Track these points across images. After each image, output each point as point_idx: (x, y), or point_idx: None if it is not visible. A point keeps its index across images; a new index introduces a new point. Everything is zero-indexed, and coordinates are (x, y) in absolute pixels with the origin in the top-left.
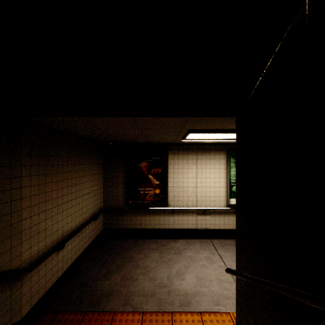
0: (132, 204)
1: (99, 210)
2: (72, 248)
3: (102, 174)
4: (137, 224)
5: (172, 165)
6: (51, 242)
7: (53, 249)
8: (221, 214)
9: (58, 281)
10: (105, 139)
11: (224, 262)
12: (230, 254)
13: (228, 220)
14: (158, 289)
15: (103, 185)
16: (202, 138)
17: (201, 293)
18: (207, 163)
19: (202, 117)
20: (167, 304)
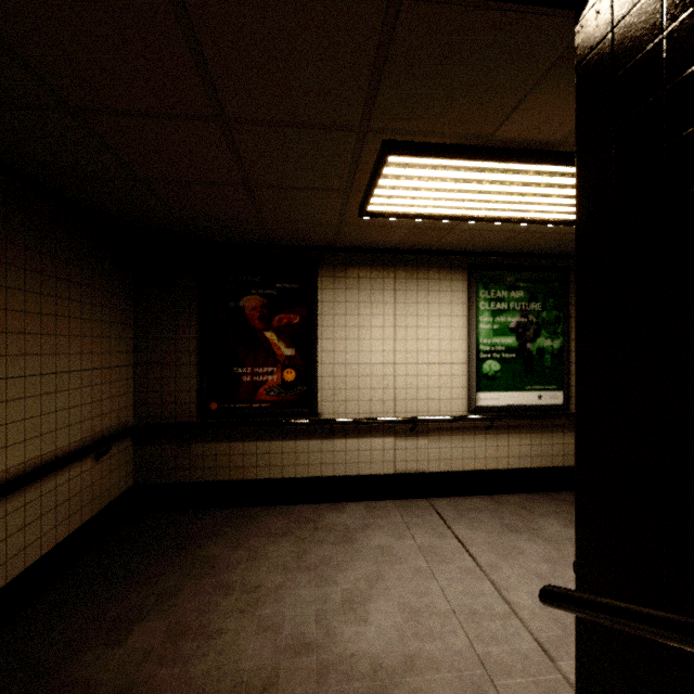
0: (218, 413)
1: (119, 430)
2: None
3: (131, 329)
4: (234, 468)
5: (330, 306)
6: None
7: None
8: (455, 433)
9: None
10: (131, 214)
11: (474, 556)
12: (486, 534)
13: (473, 447)
14: (287, 660)
15: (134, 359)
16: (416, 206)
17: (424, 662)
18: (422, 302)
19: None
20: None
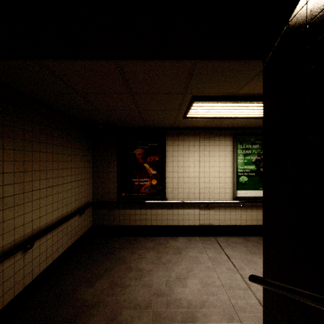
0: (125, 197)
1: (87, 203)
2: (47, 247)
3: (91, 163)
4: (131, 220)
5: (171, 153)
6: (12, 240)
7: (13, 249)
8: (226, 208)
9: (24, 290)
10: (93, 119)
11: (233, 263)
12: (239, 254)
13: (235, 214)
14: (154, 298)
15: (92, 175)
16: (207, 114)
17: (209, 304)
18: (211, 150)
19: (215, 61)
20: (165, 320)
